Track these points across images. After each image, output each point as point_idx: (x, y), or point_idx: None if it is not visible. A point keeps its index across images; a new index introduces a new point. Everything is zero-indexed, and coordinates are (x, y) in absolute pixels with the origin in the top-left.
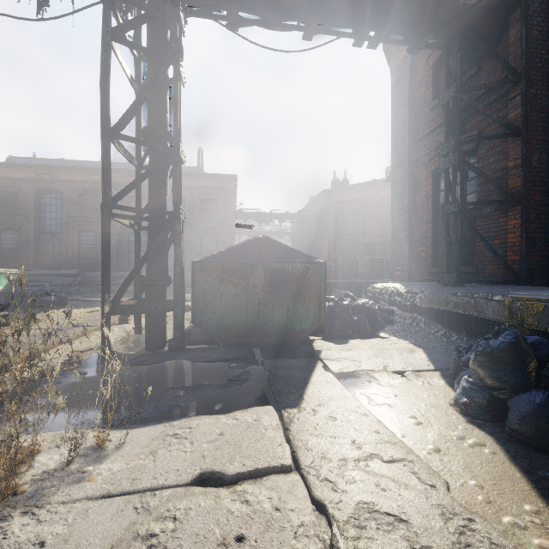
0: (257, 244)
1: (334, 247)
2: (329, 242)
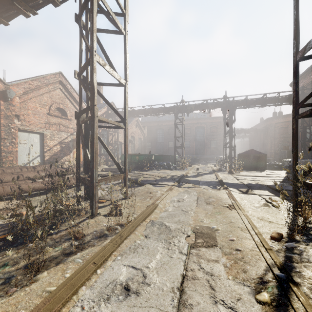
0: (250, 151)
1: (274, 143)
2: (271, 141)
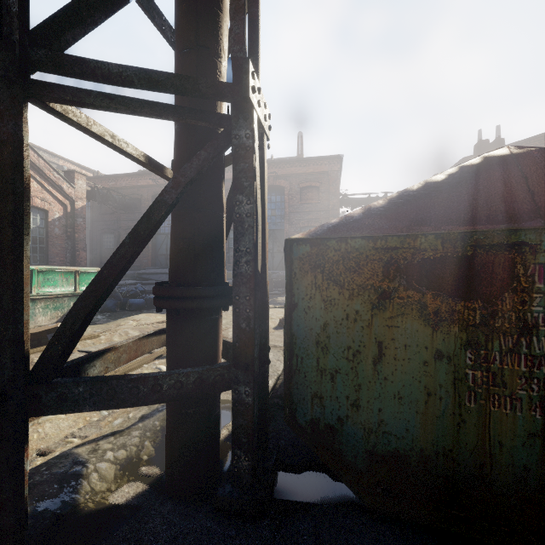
0: (510, 173)
1: None
2: None
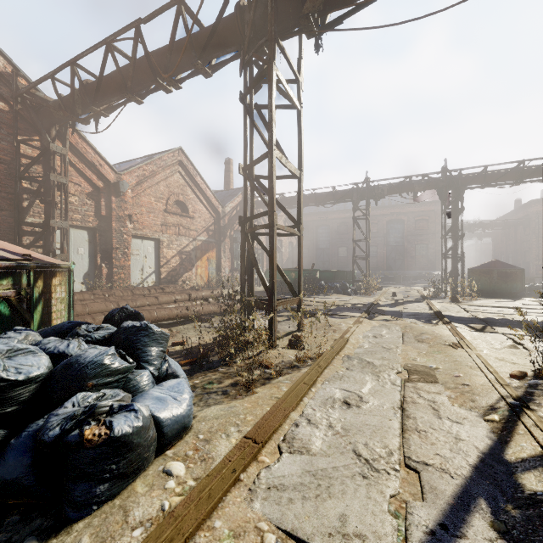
0: (493, 263)
1: None
2: (538, 244)
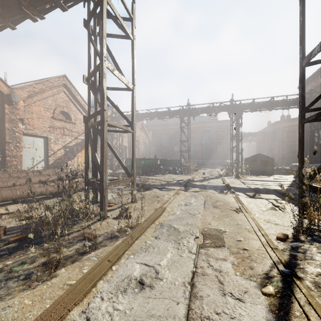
0: (258, 155)
1: (282, 148)
2: (279, 145)
